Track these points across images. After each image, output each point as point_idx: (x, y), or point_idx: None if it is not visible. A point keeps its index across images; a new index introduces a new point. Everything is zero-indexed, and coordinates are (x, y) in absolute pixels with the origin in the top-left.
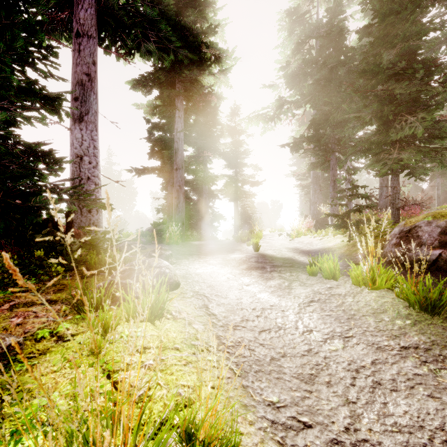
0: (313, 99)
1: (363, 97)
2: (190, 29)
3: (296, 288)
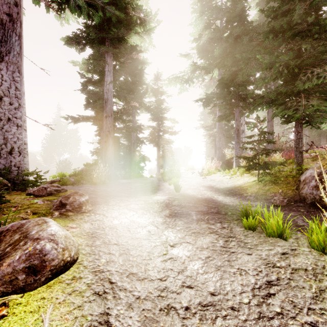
0: (222, 62)
1: (270, 54)
2: None
3: (236, 252)
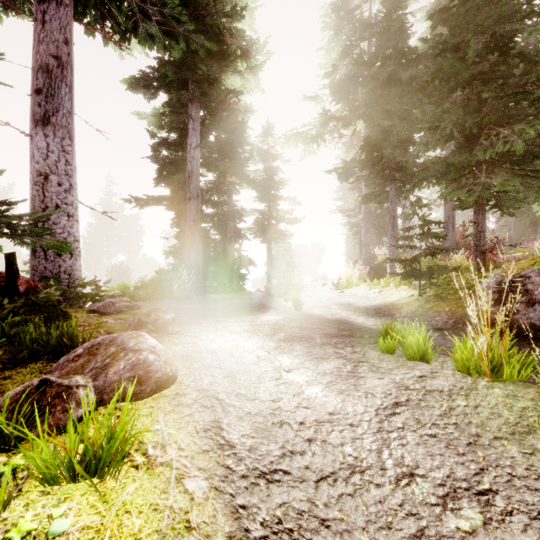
0: (368, 111)
1: (437, 104)
2: (207, 6)
3: (366, 377)
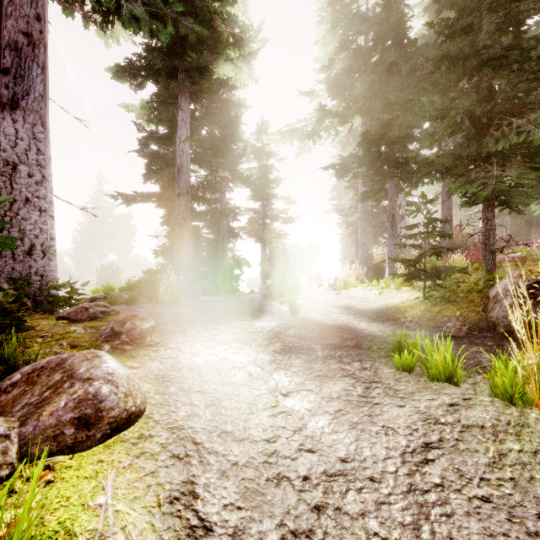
0: (366, 105)
1: (443, 94)
2: None
3: (382, 404)
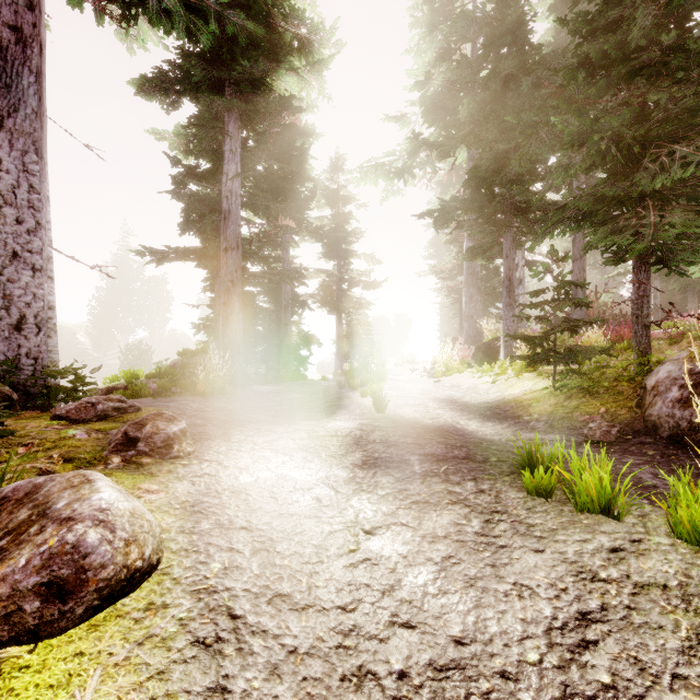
0: (475, 132)
1: (580, 114)
2: None
3: (510, 547)
